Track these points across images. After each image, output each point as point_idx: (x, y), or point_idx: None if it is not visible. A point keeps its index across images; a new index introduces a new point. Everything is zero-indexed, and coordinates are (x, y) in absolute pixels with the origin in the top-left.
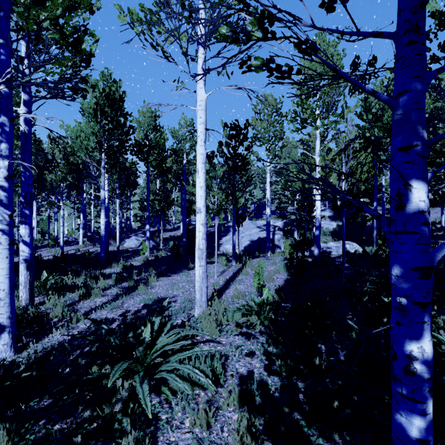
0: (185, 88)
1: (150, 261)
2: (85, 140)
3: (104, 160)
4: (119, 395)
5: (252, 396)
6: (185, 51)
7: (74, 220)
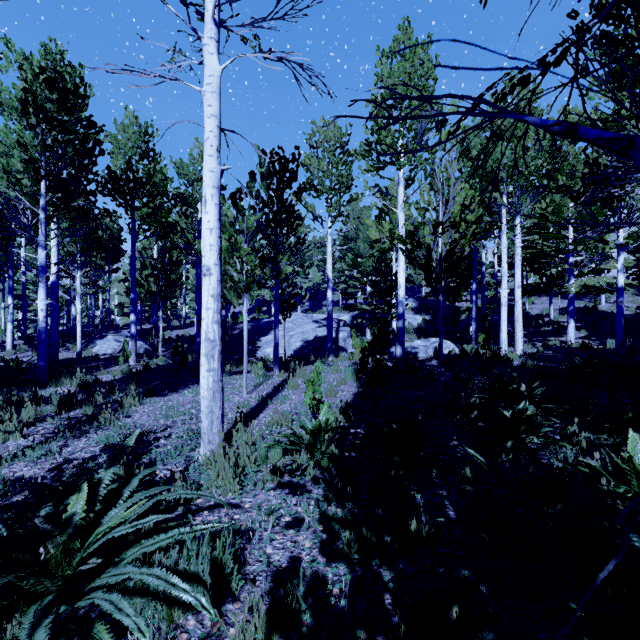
0: (183, 55)
1: (135, 374)
2: (4, 157)
3: (45, 197)
4: None
5: (296, 613)
6: None
7: (2, 310)
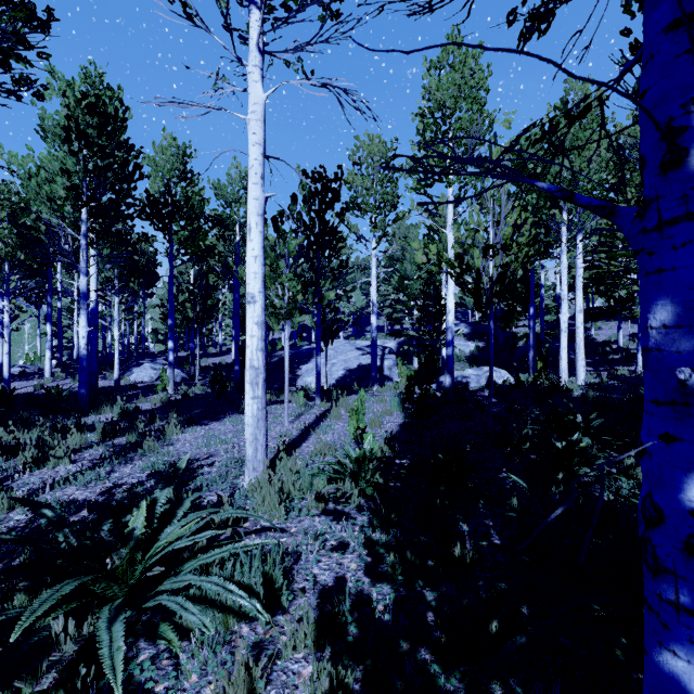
0: (227, 83)
1: (174, 402)
2: (47, 185)
3: (86, 223)
4: (58, 652)
5: (342, 625)
6: (225, 7)
7: (38, 337)
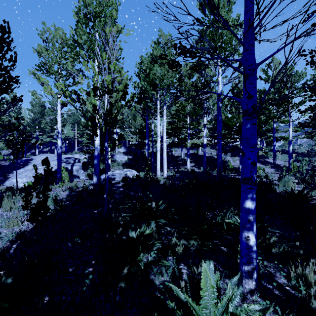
0: None
1: None
2: None
3: None
4: None
5: None
6: None
7: None
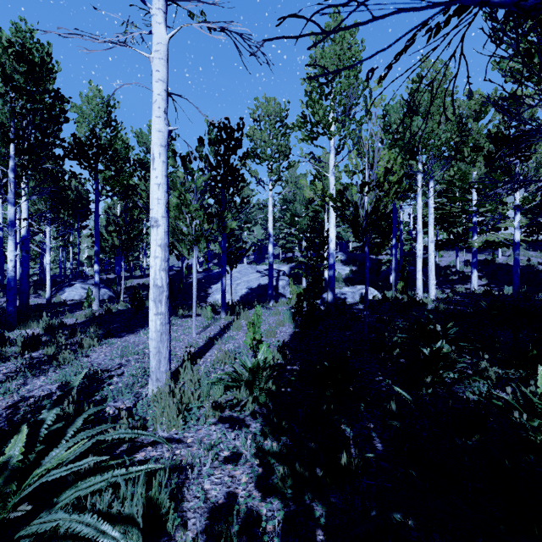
0: (133, 25)
1: (97, 317)
2: None
3: (14, 159)
4: None
5: None
6: None
7: None
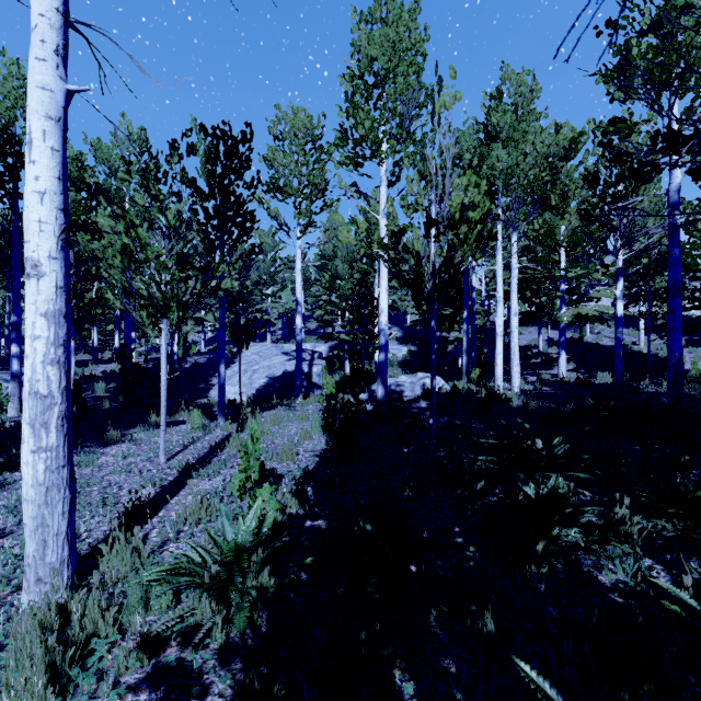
0: None
1: (8, 431)
2: None
3: None
4: None
5: None
6: None
7: None
